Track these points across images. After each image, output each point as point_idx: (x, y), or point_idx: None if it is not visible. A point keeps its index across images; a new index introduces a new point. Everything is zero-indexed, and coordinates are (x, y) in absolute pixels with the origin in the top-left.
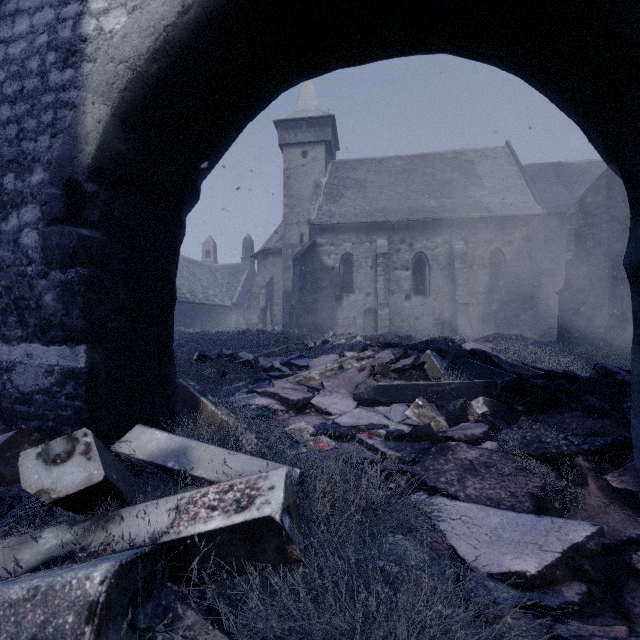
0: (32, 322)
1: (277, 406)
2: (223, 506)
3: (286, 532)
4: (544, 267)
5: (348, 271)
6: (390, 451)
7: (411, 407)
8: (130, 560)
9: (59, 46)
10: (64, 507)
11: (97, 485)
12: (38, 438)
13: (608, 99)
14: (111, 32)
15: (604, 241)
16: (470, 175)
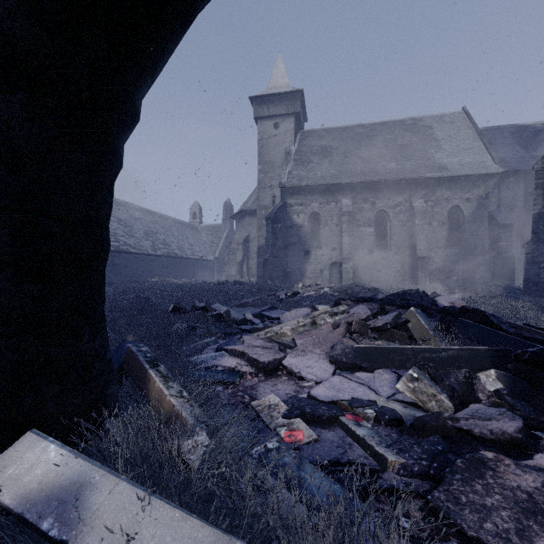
0: None
1: (245, 368)
2: None
3: None
4: (503, 222)
5: (315, 228)
6: (390, 453)
7: (403, 380)
8: None
9: None
10: None
11: None
12: None
13: None
14: None
15: None
16: (428, 139)
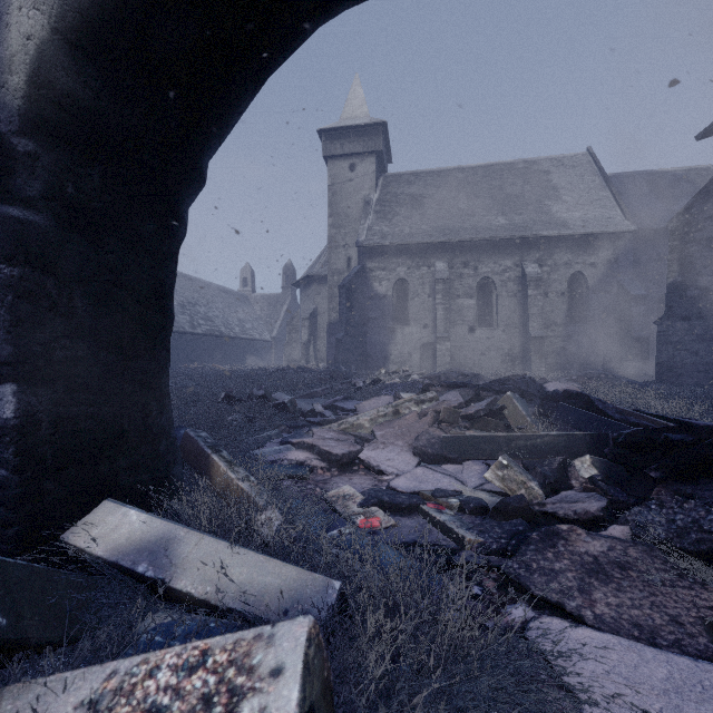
0: None
1: (316, 462)
2: (177, 712)
3: None
4: (635, 293)
5: (402, 300)
6: (469, 534)
7: (492, 468)
8: None
9: None
10: None
11: None
12: None
13: None
14: None
15: None
16: (545, 187)
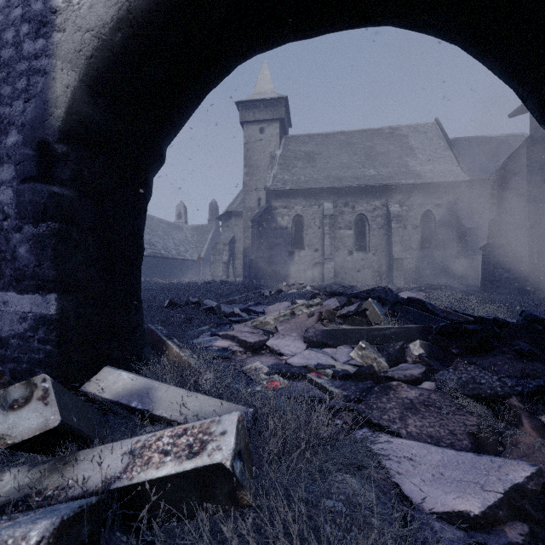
0: (8, 272)
1: (236, 347)
2: (176, 451)
3: (237, 478)
4: (469, 226)
5: (299, 230)
6: (337, 390)
7: (355, 349)
8: (73, 515)
9: (32, 18)
10: (23, 450)
11: (54, 430)
12: (7, 381)
13: (544, 61)
14: (79, 3)
15: (522, 203)
16: (404, 147)
